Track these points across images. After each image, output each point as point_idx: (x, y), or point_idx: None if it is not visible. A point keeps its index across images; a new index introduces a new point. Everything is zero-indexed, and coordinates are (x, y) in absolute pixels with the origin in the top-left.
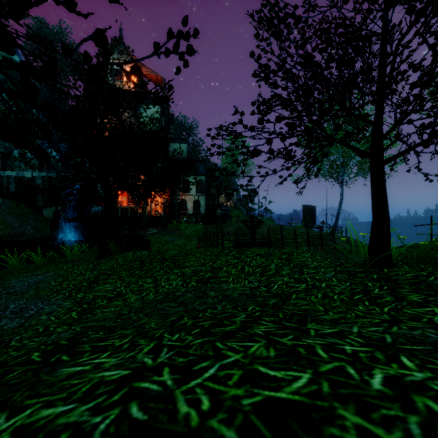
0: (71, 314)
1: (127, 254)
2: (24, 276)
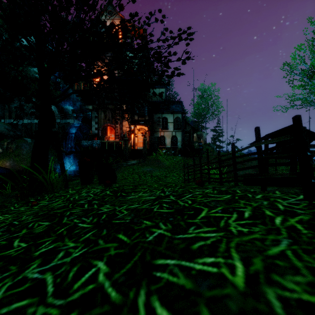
0: None
1: (68, 191)
2: None
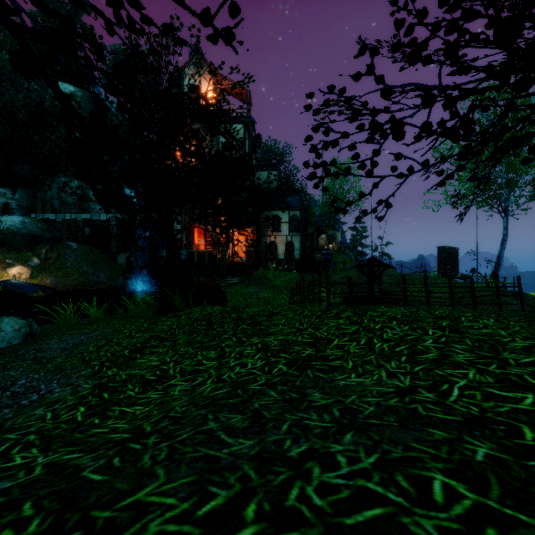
0: (77, 411)
1: (194, 309)
2: (69, 334)
